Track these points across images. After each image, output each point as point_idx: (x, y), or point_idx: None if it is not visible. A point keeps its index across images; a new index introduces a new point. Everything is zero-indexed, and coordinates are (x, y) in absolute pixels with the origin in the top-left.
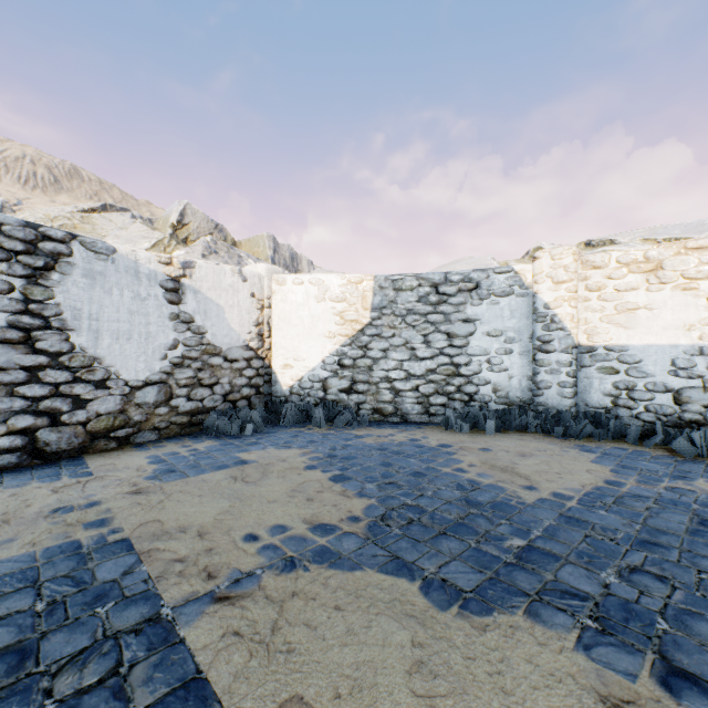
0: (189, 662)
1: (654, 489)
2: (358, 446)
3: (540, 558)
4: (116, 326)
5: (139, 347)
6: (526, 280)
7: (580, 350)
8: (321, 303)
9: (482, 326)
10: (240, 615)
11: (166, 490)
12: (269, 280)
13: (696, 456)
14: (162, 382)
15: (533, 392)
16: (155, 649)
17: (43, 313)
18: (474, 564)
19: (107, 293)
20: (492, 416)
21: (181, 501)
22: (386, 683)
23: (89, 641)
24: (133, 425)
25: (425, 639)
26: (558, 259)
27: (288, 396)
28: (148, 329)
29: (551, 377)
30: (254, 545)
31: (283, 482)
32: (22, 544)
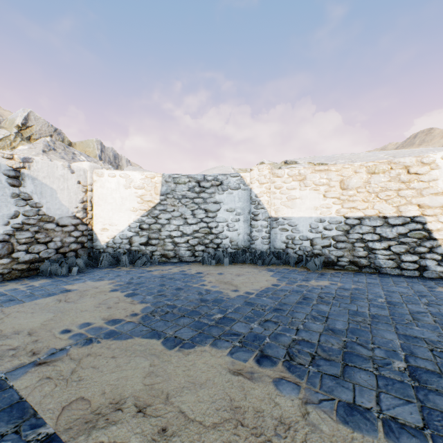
0: (15, 395)
1: (292, 286)
2: (148, 276)
3: (227, 321)
4: None
5: None
6: (246, 181)
7: (271, 219)
8: (128, 189)
9: (224, 206)
10: (52, 369)
11: (6, 312)
12: (91, 173)
13: (317, 270)
14: (5, 241)
15: (250, 242)
16: None
17: None
18: (193, 328)
19: None
20: (228, 256)
21: (18, 317)
22: (131, 383)
23: None
24: None
25: (157, 363)
26: (261, 171)
27: (105, 248)
28: None
29: (258, 234)
30: (68, 335)
31: (94, 300)
32: None
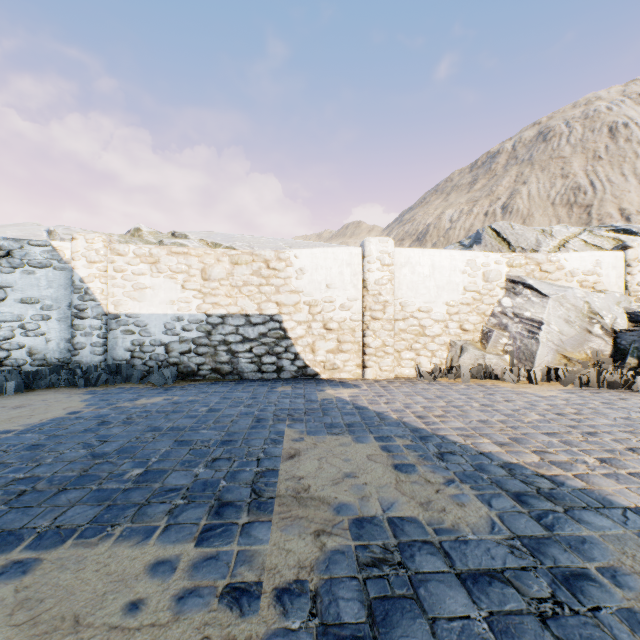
0: None
1: (101, 410)
2: None
3: None
4: None
5: None
6: (65, 256)
7: (110, 317)
8: None
9: (16, 294)
10: None
11: None
12: None
13: (167, 384)
14: None
15: (72, 352)
16: None
17: None
18: None
19: None
20: (17, 378)
21: None
22: None
23: None
24: None
25: None
26: (91, 243)
27: None
28: None
29: (86, 339)
30: None
31: None
32: None
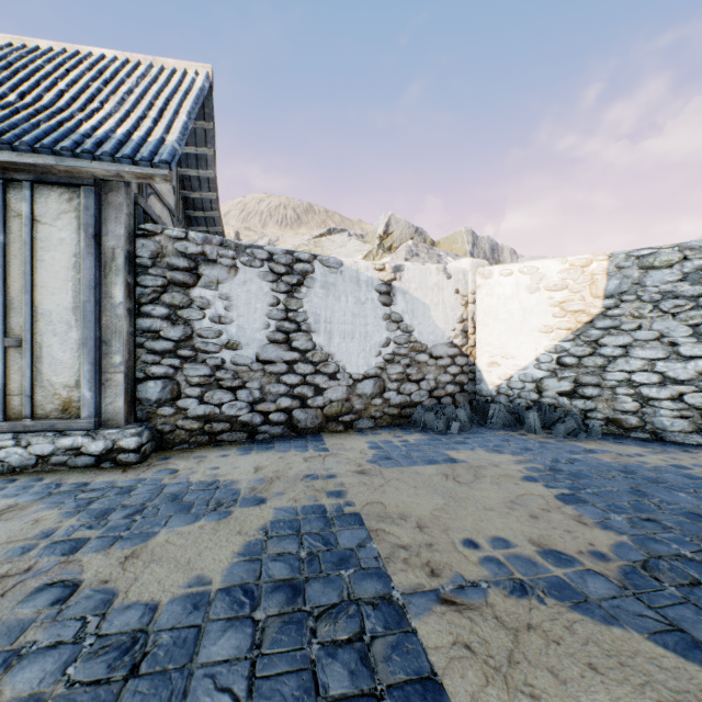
0: (423, 657)
1: None
2: (590, 463)
3: None
4: (343, 328)
5: (359, 345)
6: None
7: None
8: (534, 294)
9: None
10: (469, 627)
11: (384, 475)
12: (473, 274)
13: None
14: (376, 376)
15: None
16: (390, 630)
17: (296, 319)
18: None
19: (337, 300)
20: None
21: (399, 489)
22: None
23: (337, 598)
24: (355, 412)
25: None
26: None
27: (494, 396)
28: (366, 329)
29: None
30: (475, 553)
31: (498, 490)
32: (288, 498)
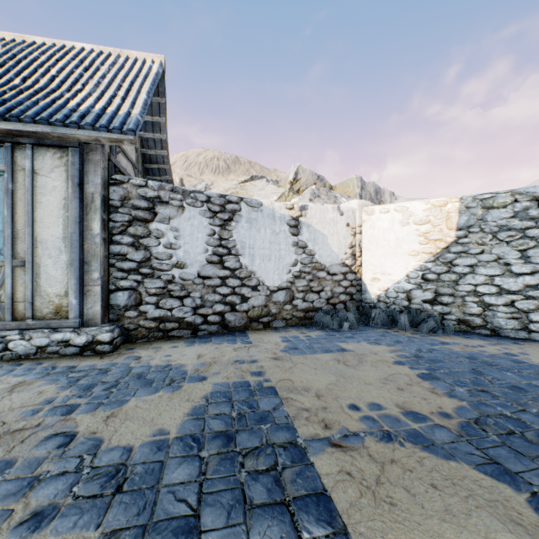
0: (317, 480)
1: None
2: (444, 351)
3: None
4: (262, 252)
5: (275, 265)
6: None
7: None
8: (405, 227)
9: None
10: (350, 461)
11: (293, 360)
12: (360, 212)
13: None
14: (287, 288)
15: None
16: (295, 463)
17: (228, 246)
18: None
19: (258, 231)
20: None
21: (303, 370)
22: None
23: (259, 443)
24: (271, 315)
25: None
26: None
27: (375, 303)
28: (280, 253)
29: None
30: (357, 414)
31: (376, 371)
32: (223, 377)
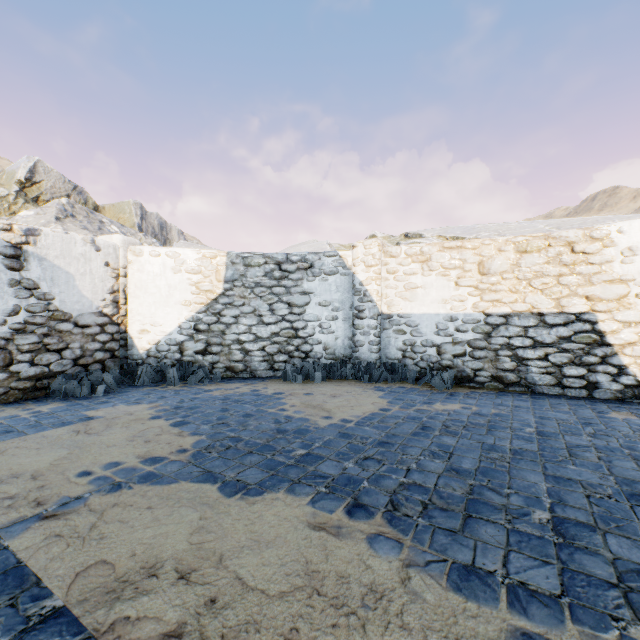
0: (11, 558)
1: (407, 411)
2: (205, 398)
3: (312, 459)
4: None
5: None
6: (347, 263)
7: (383, 317)
8: (178, 274)
9: (316, 298)
10: (64, 524)
11: (0, 448)
12: (125, 251)
13: (445, 389)
14: None
15: (353, 349)
16: None
17: None
18: (264, 468)
19: None
20: (320, 369)
21: (17, 455)
22: (173, 542)
23: None
24: None
25: (210, 515)
26: (368, 248)
27: (145, 359)
28: None
29: (364, 338)
30: (87, 478)
31: (126, 431)
32: None
